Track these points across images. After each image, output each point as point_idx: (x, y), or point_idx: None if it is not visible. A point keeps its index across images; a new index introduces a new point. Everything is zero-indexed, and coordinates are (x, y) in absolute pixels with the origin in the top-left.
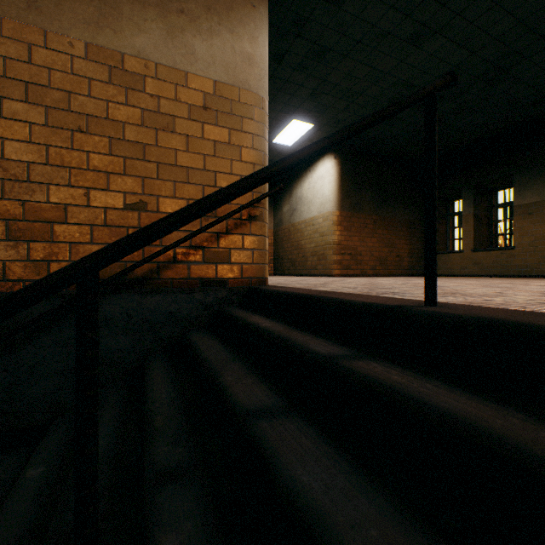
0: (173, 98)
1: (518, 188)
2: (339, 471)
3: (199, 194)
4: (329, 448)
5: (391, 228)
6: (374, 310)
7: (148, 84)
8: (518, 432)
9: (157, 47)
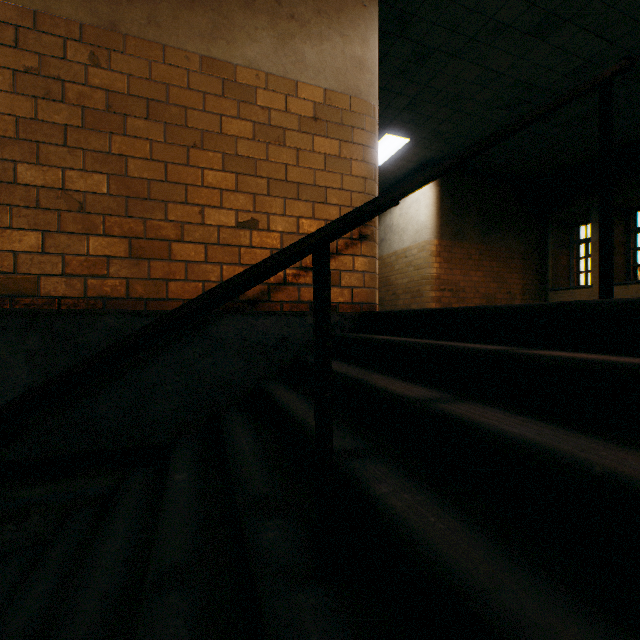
0: (283, 109)
1: None
2: (544, 428)
3: (309, 212)
4: (523, 418)
5: (500, 260)
6: (539, 309)
7: (259, 96)
8: None
9: (267, 56)
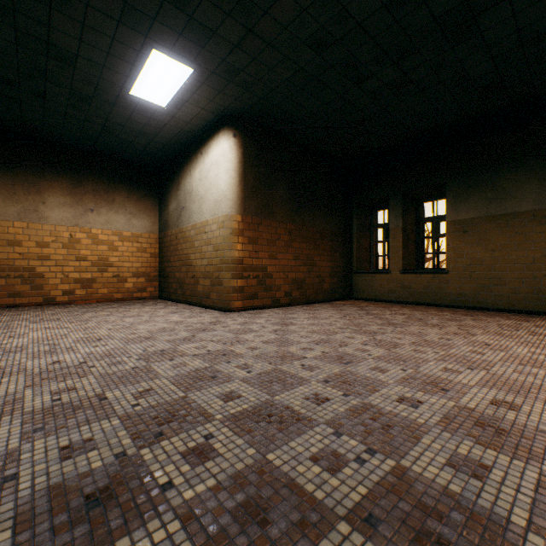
0: None
1: (452, 200)
2: None
3: None
4: None
5: (310, 241)
6: None
7: None
8: None
9: None
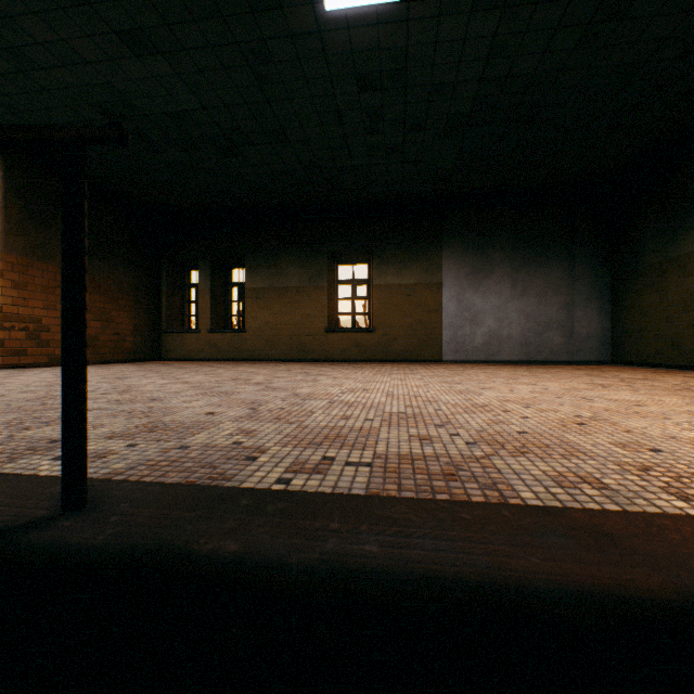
0: None
1: (250, 271)
2: None
3: None
4: None
5: (107, 293)
6: None
7: None
8: None
9: None
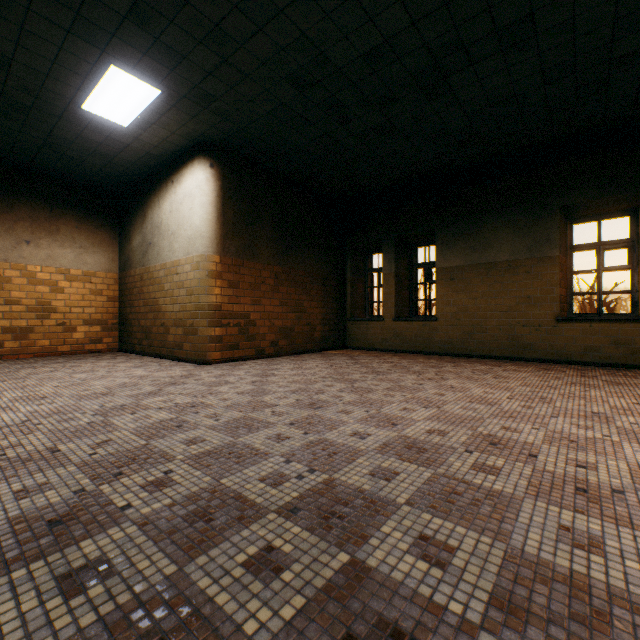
0: None
1: (441, 247)
2: None
3: None
4: None
5: (300, 285)
6: None
7: None
8: None
9: None
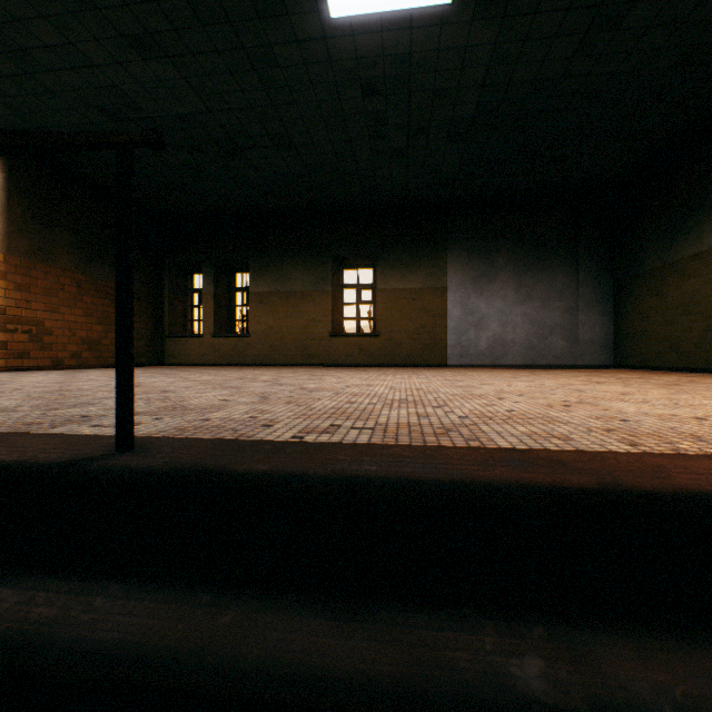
0: None
1: (254, 275)
2: None
3: None
4: None
5: (109, 297)
6: (22, 476)
7: None
8: (199, 633)
9: None
